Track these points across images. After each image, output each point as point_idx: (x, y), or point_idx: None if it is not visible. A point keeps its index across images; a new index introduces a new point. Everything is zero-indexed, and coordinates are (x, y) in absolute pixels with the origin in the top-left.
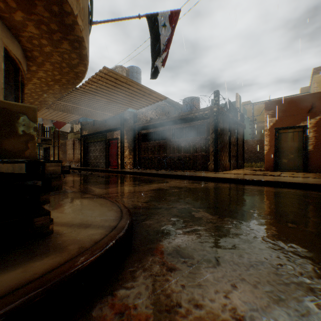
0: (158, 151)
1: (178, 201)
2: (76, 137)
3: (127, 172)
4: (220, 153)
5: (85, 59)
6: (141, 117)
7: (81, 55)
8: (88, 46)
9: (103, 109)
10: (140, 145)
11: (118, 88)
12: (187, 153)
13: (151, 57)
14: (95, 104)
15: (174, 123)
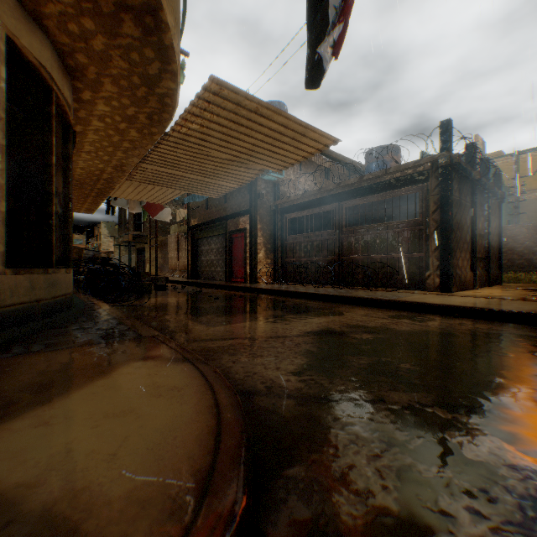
0: (318, 251)
1: (383, 376)
2: (182, 230)
3: (261, 290)
4: (453, 253)
5: (171, 60)
6: (286, 190)
7: (161, 49)
8: (174, 25)
9: (217, 174)
10: (284, 240)
11: (241, 126)
12: (378, 253)
13: (308, 38)
14: (203, 166)
15: (350, 195)
